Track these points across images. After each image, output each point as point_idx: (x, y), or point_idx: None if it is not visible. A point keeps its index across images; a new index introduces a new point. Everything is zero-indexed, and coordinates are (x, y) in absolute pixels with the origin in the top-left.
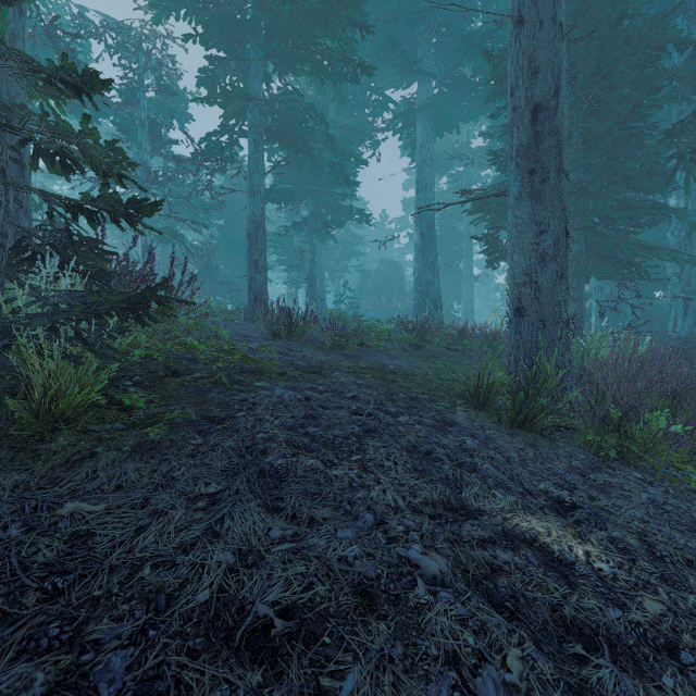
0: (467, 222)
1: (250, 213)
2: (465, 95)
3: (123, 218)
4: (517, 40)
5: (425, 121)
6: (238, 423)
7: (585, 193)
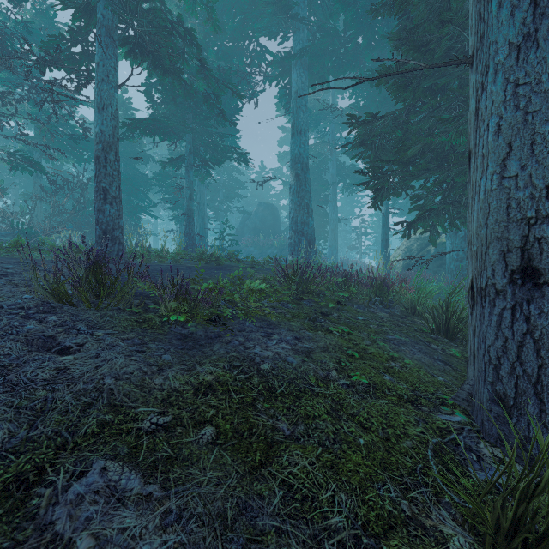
0: (332, 172)
1: (98, 131)
2: (336, 49)
3: None
4: None
5: (300, 69)
6: None
7: None
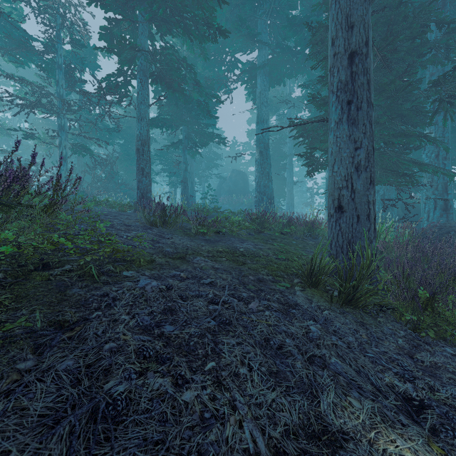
0: (289, 146)
1: (138, 133)
2: (289, 60)
3: None
4: (336, 3)
5: (263, 76)
6: (89, 329)
7: (376, 124)
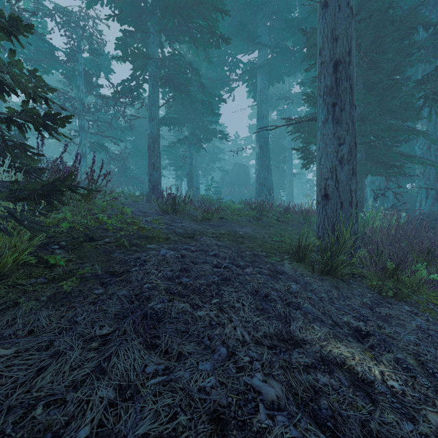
0: (289, 140)
1: (150, 132)
2: (288, 59)
3: (40, 127)
4: (323, 18)
5: (263, 75)
6: (132, 276)
7: (365, 120)
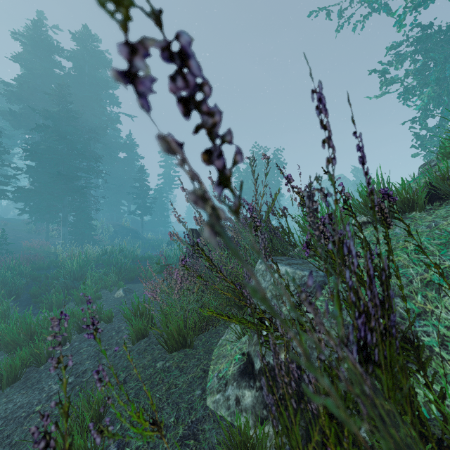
0: None
1: None
2: None
3: None
4: None
5: None
6: None
7: None
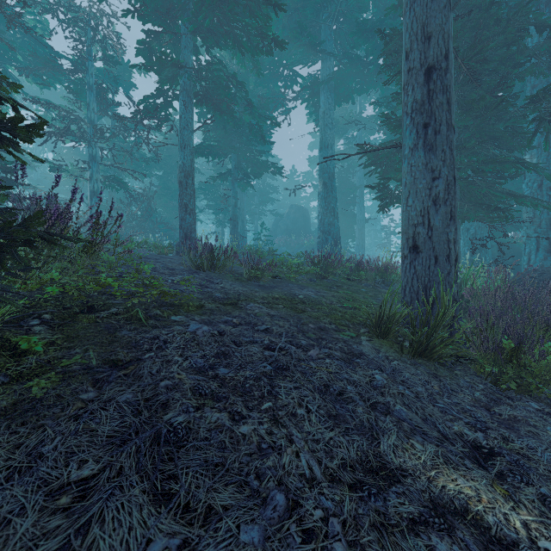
0: (359, 176)
1: (181, 164)
2: (359, 72)
3: None
4: (411, 10)
5: (327, 92)
6: (143, 368)
7: (462, 149)
